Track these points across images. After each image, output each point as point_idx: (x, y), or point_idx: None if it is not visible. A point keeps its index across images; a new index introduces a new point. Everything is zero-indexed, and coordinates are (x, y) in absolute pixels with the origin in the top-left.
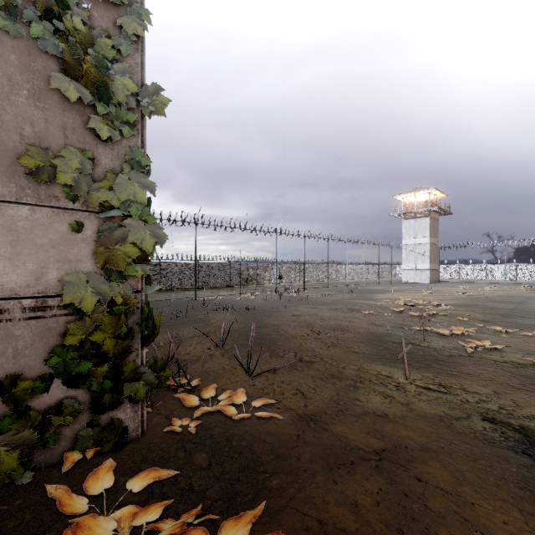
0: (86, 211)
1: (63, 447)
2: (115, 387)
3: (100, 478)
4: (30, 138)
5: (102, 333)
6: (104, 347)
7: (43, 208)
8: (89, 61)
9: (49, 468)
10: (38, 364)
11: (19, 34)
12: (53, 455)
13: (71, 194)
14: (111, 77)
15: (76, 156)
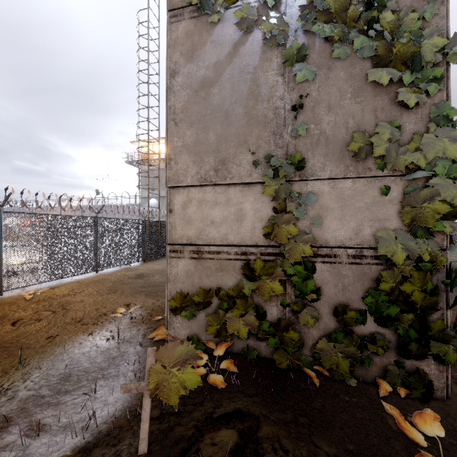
0: (391, 176)
1: (373, 372)
2: (420, 339)
3: (426, 422)
4: (352, 128)
5: (410, 285)
6: (412, 298)
7: (360, 179)
8: (402, 41)
9: (365, 383)
10: (357, 299)
11: (346, 54)
12: (366, 374)
13: (381, 163)
14: (417, 45)
15: (385, 130)
